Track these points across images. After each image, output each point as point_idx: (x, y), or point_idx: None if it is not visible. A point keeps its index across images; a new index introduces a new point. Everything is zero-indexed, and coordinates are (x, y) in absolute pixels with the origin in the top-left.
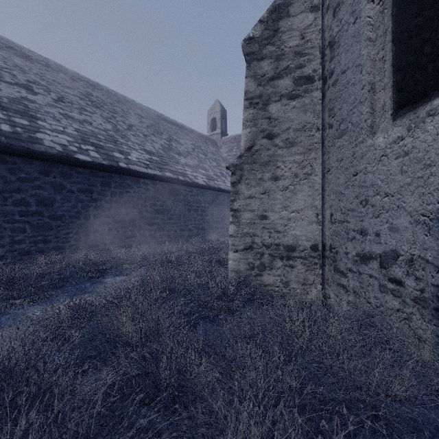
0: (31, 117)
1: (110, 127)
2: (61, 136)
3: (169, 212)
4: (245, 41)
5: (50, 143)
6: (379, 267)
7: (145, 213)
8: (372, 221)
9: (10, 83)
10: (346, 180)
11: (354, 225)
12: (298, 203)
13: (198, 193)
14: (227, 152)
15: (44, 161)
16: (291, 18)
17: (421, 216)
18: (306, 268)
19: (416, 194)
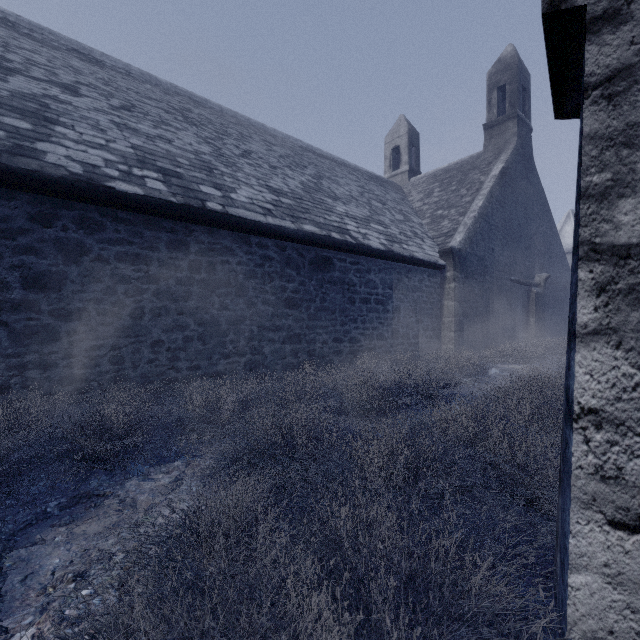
0: (43, 120)
1: (208, 150)
2: (94, 152)
3: (312, 305)
4: None
5: (60, 160)
6: None
7: (261, 306)
8: None
9: (37, 79)
10: None
11: None
12: None
13: (370, 266)
14: (421, 199)
15: (41, 195)
16: None
17: None
18: None
19: None
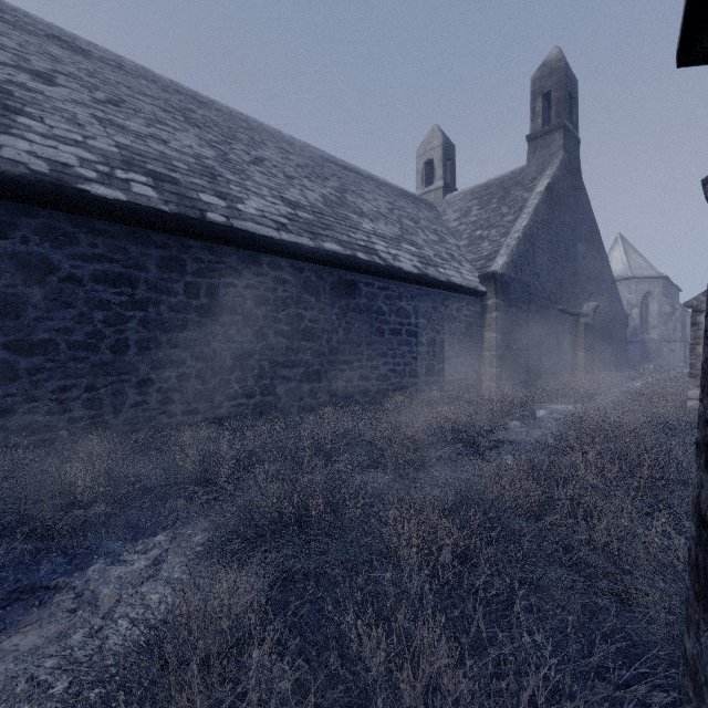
0: (3, 108)
1: (211, 155)
2: (66, 149)
3: (334, 337)
4: None
5: (19, 155)
6: None
7: (273, 338)
8: None
9: (2, 63)
10: None
11: None
12: None
13: (401, 292)
14: (458, 219)
15: None
16: None
17: None
18: None
19: None
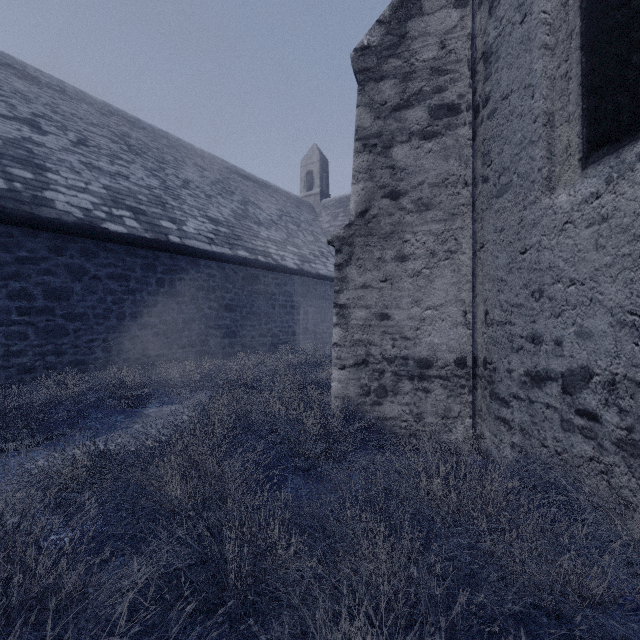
0: (36, 167)
1: (156, 184)
2: (82, 196)
3: (244, 310)
4: (356, 52)
5: (65, 206)
6: (561, 393)
7: (207, 311)
8: (550, 323)
9: (6, 117)
10: (509, 261)
11: (522, 328)
12: (436, 295)
13: (287, 281)
14: (329, 221)
15: (55, 233)
16: (425, 17)
17: (628, 315)
18: (449, 393)
19: (619, 281)
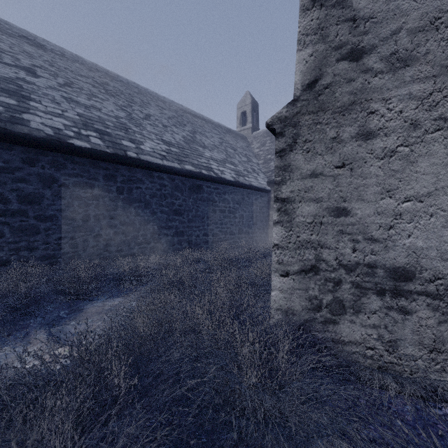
0: (22, 97)
1: (123, 115)
2: (56, 119)
3: (190, 214)
4: None
5: (38, 125)
6: None
7: (160, 214)
8: None
9: (8, 64)
10: None
11: None
12: (420, 181)
13: (225, 190)
14: (259, 147)
15: (29, 147)
16: None
17: None
18: (441, 317)
19: None
